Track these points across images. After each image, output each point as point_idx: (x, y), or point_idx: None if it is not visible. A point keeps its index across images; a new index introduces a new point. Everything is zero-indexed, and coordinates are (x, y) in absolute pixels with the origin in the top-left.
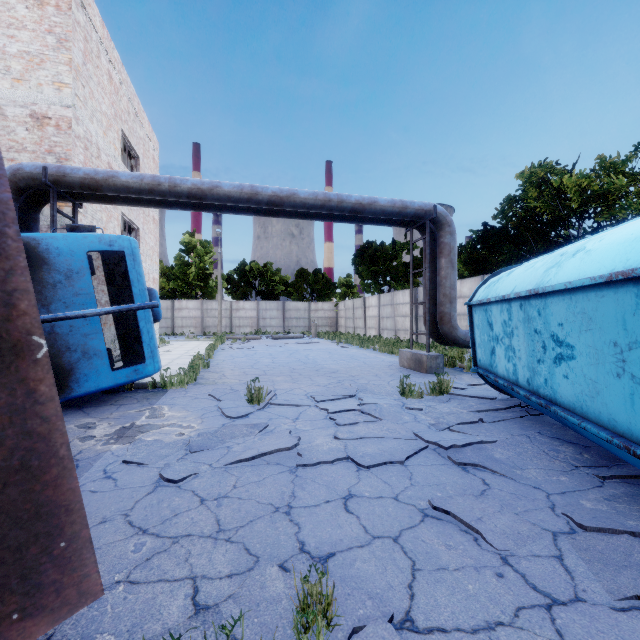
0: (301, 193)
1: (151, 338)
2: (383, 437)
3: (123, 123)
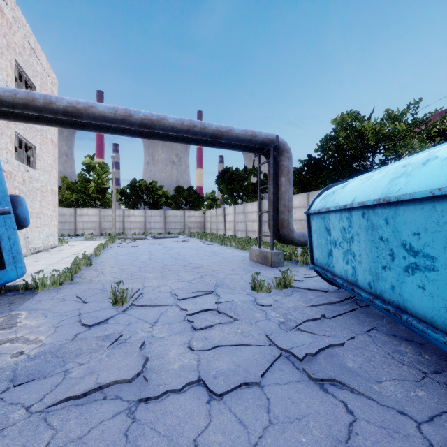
0: (170, 118)
1: (13, 244)
2: (237, 344)
3: (17, 55)
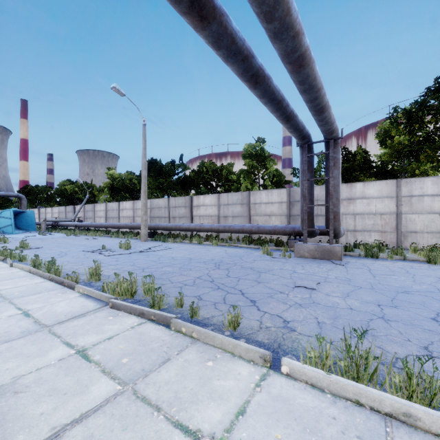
0: None
1: None
2: None
3: None
